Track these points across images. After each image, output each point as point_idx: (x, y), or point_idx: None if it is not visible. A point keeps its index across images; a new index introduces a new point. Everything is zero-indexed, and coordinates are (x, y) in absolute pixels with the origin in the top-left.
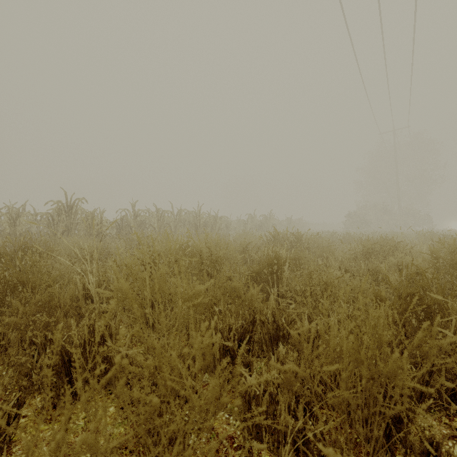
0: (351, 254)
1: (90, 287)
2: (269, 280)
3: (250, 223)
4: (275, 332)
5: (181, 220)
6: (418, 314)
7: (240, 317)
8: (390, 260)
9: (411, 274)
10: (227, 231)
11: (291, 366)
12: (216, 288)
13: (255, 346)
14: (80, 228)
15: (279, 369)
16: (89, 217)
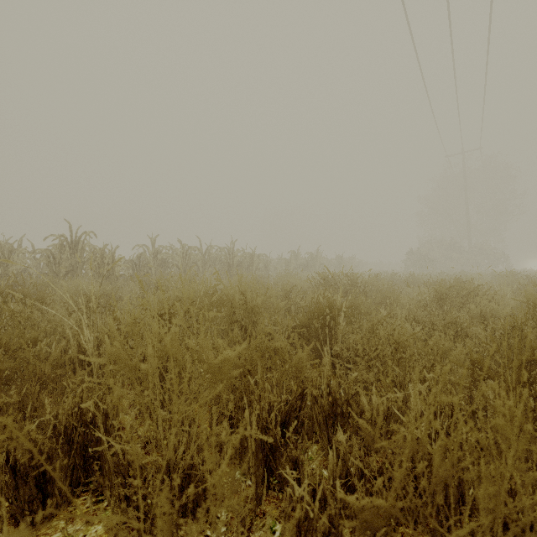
0: (420, 300)
1: (86, 345)
2: (319, 334)
3: (294, 262)
4: (331, 408)
5: (211, 258)
6: (536, 390)
7: (283, 390)
8: (472, 308)
9: (525, 333)
10: (266, 272)
11: (373, 500)
12: (251, 350)
13: (303, 427)
14: (87, 268)
15: (340, 469)
16: (98, 255)
